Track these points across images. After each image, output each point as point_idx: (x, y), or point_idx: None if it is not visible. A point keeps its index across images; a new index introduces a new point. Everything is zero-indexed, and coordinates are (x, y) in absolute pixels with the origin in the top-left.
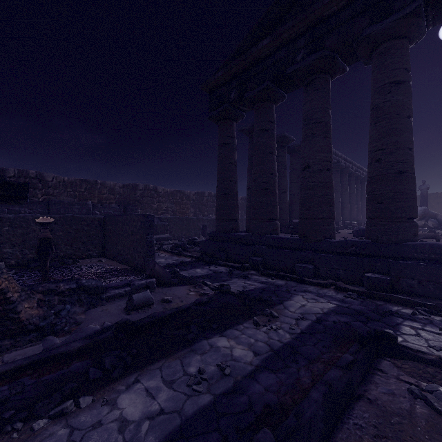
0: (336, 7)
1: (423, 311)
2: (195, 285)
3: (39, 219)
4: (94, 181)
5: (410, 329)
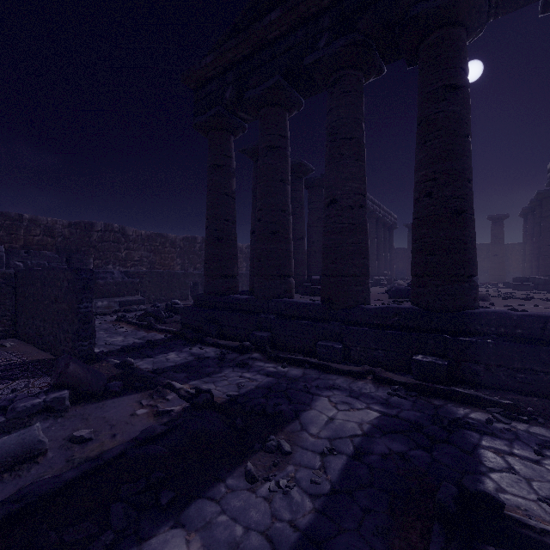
0: None
1: (499, 416)
2: (153, 391)
3: None
4: (17, 216)
5: (495, 455)
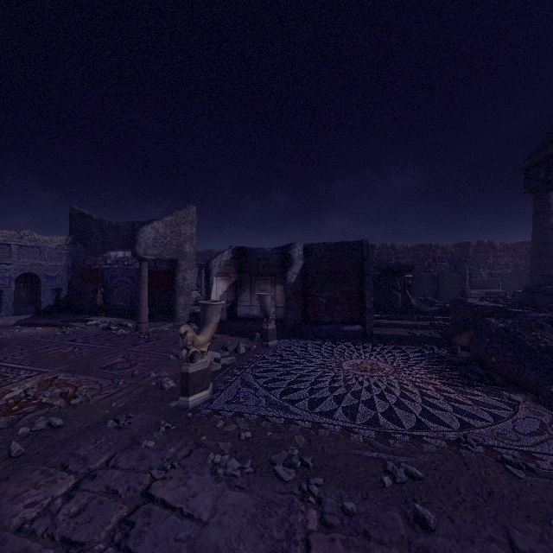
0: None
1: None
2: None
3: (406, 276)
4: (429, 245)
5: None
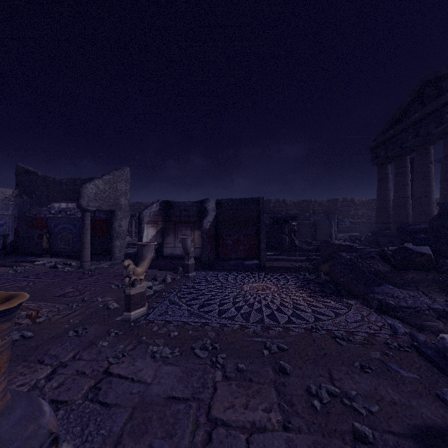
0: (422, 117)
1: None
2: None
3: (292, 223)
4: (310, 200)
5: None
